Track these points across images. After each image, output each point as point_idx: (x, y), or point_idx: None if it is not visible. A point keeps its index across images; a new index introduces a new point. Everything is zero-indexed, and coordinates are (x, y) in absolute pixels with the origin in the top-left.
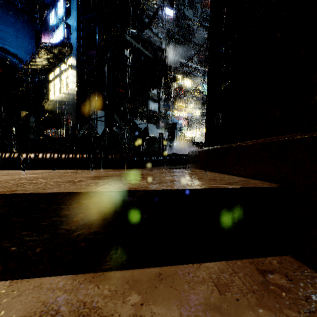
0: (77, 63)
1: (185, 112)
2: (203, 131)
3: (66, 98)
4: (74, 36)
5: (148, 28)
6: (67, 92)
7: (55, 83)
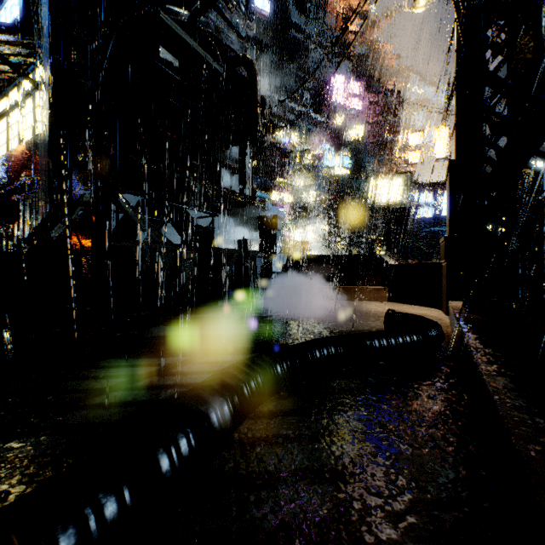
0: (49, 73)
1: (289, 194)
2: (323, 229)
3: (31, 154)
4: (43, 13)
5: (217, 12)
6: (32, 142)
7: (9, 121)
